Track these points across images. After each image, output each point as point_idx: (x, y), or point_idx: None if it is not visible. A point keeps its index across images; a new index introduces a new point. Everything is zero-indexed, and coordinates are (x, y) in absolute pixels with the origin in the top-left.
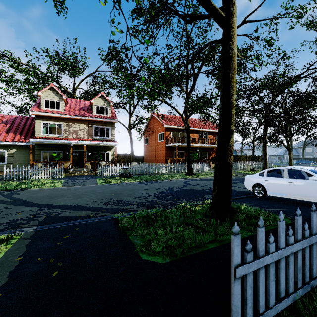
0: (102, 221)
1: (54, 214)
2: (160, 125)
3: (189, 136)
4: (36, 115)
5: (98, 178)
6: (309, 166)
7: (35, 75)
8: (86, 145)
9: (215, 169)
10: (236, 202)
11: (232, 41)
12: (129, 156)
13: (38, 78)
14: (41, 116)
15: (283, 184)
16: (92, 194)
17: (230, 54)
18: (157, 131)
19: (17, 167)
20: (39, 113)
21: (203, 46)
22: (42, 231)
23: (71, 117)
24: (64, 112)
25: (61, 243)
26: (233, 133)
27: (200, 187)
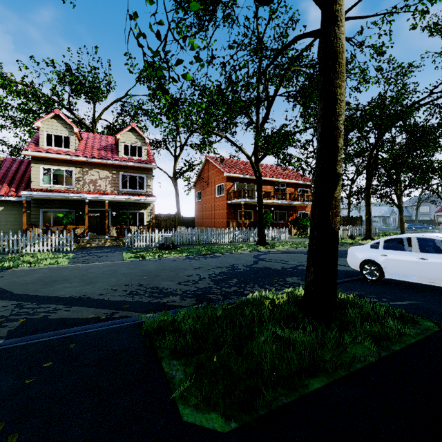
0: (120, 327)
1: (41, 314)
2: (219, 172)
3: (261, 189)
4: (33, 156)
5: (126, 250)
6: (427, 231)
7: (35, 98)
8: (110, 201)
9: (309, 239)
10: (338, 289)
11: (337, 26)
12: (173, 218)
13: (39, 102)
14: (41, 158)
15: (411, 260)
16: (112, 278)
17: (334, 47)
18: (215, 181)
19: (1, 234)
20: (37, 153)
21: (287, 43)
22: (8, 351)
23: (87, 160)
24: (75, 152)
25: (32, 382)
26: (340, 180)
27: (279, 264)
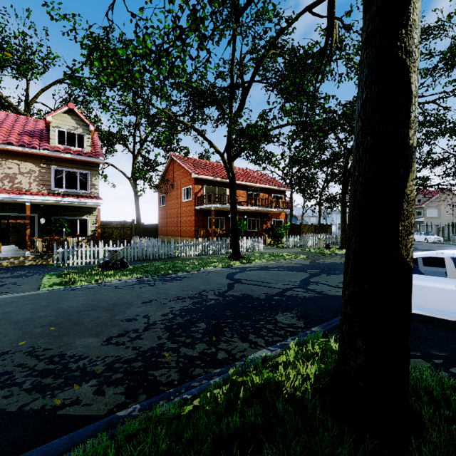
0: None
1: None
2: (186, 173)
3: (235, 193)
4: None
5: (53, 271)
6: None
7: None
8: (36, 204)
9: (350, 279)
10: None
11: None
12: (129, 226)
13: None
14: None
15: (447, 290)
16: None
17: None
18: (181, 183)
19: None
20: None
21: None
22: None
23: None
24: None
25: None
26: (414, 160)
27: (260, 289)
